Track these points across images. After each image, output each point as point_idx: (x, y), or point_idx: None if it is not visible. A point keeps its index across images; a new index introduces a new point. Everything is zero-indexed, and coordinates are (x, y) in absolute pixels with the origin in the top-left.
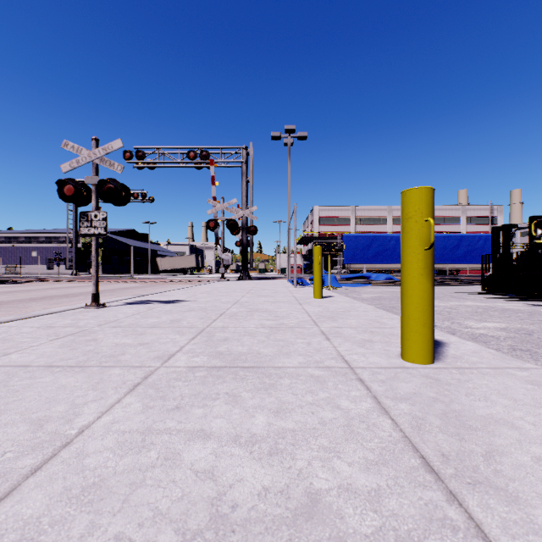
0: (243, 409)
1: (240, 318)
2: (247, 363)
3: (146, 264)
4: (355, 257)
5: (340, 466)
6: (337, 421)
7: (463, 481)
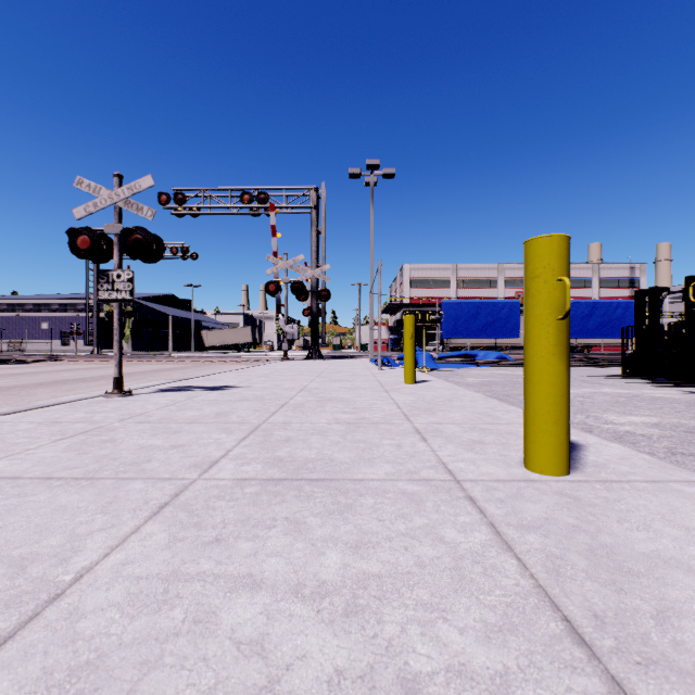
0: (309, 543)
1: (307, 410)
2: (316, 474)
3: (189, 339)
4: (457, 330)
5: (448, 633)
6: (441, 561)
7: (630, 659)
